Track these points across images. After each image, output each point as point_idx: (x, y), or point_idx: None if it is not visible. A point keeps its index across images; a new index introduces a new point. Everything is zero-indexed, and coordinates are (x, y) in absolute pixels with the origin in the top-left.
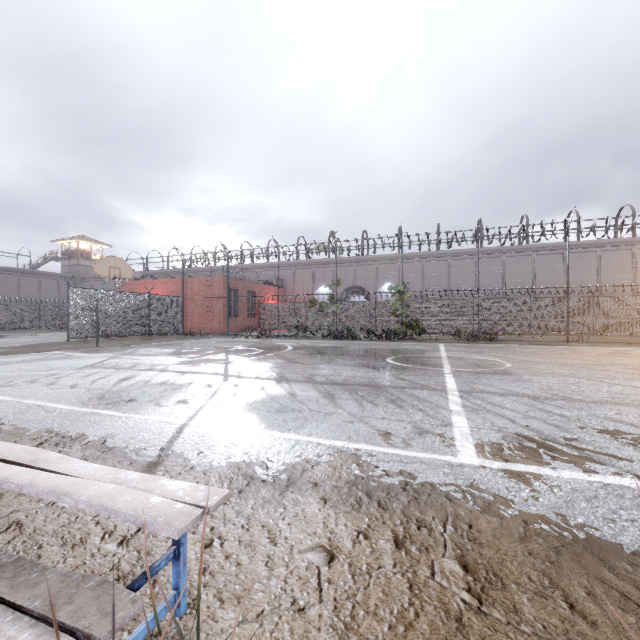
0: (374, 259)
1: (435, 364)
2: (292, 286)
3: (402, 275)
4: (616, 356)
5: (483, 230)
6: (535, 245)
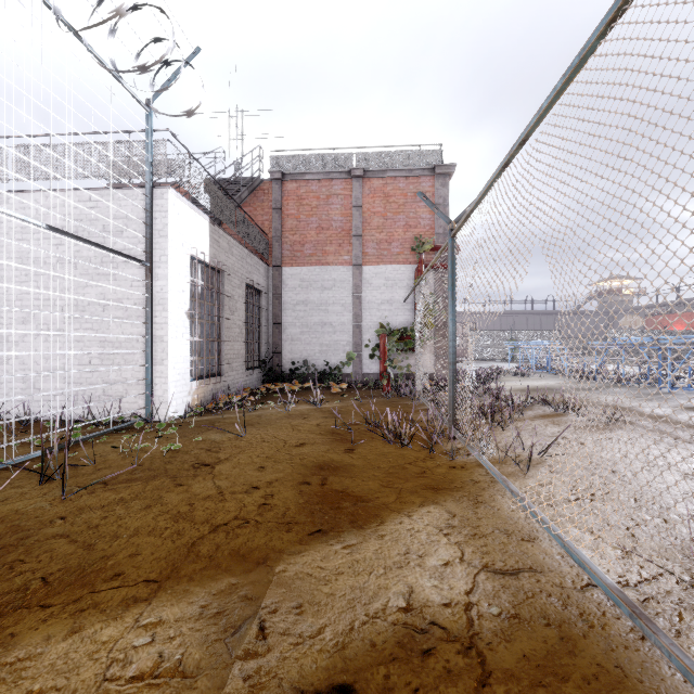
0: None
1: None
2: None
3: None
4: None
5: None
6: None
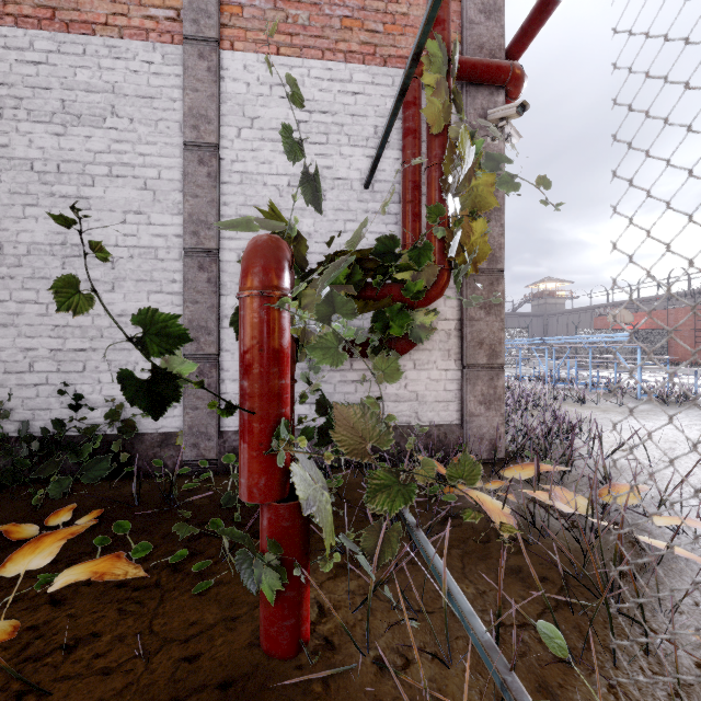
0: None
1: None
2: None
3: None
4: None
5: None
6: None
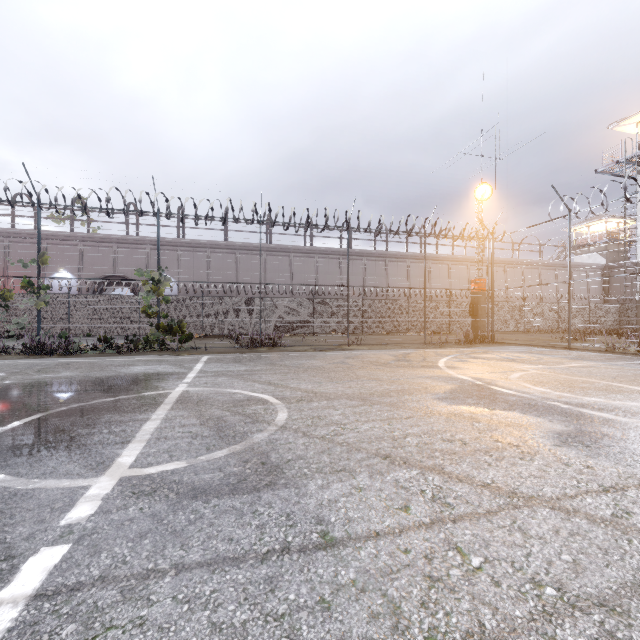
0: (144, 241)
1: (109, 443)
2: (2, 267)
3: (158, 256)
4: (404, 367)
5: (265, 207)
6: (318, 248)
